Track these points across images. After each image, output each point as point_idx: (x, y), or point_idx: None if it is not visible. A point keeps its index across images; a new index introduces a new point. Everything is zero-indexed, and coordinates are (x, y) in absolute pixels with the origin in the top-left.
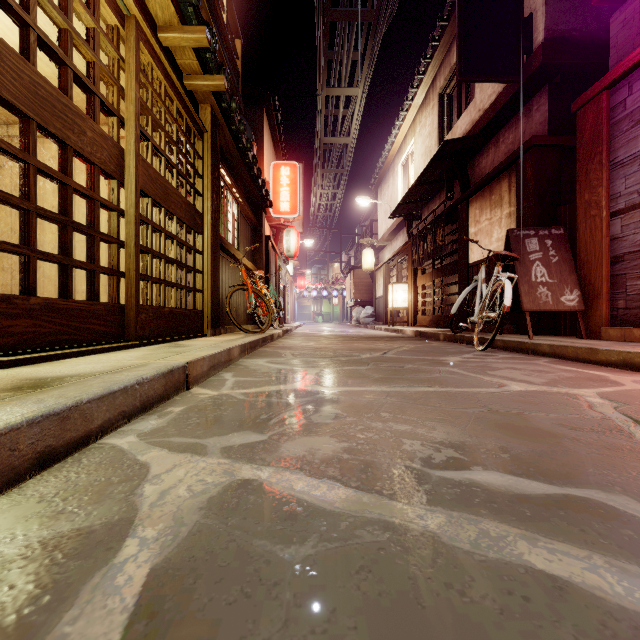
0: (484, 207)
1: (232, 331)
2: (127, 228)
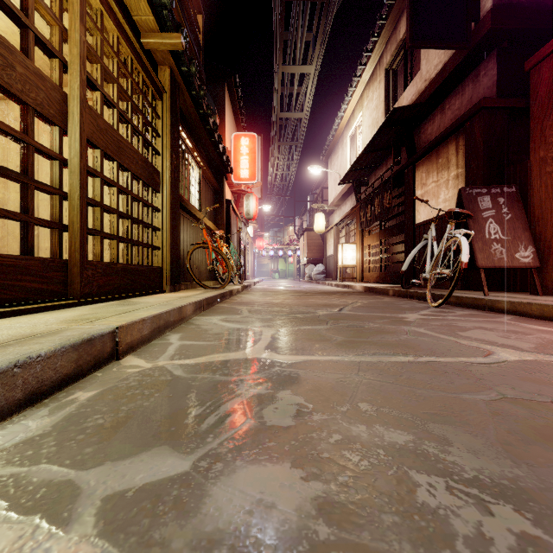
0: (431, 170)
1: (193, 287)
2: (71, 178)
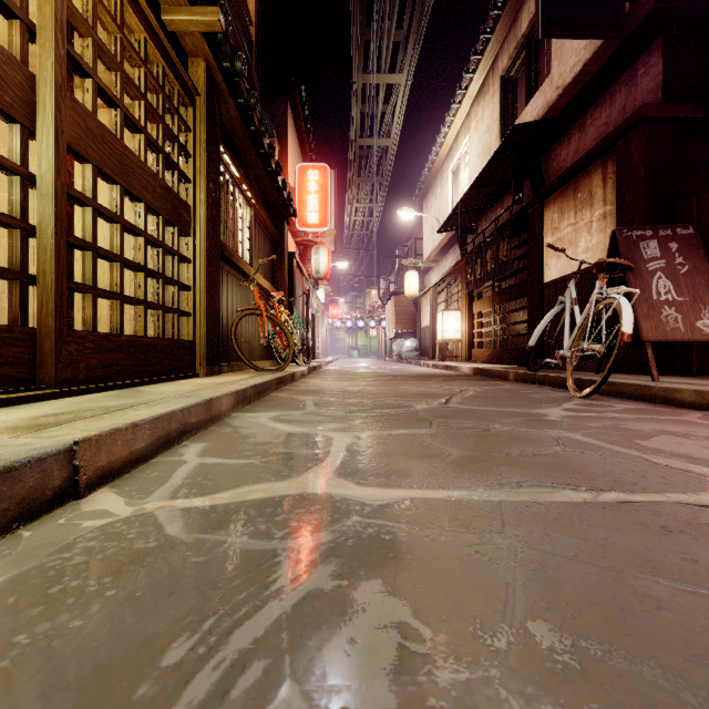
0: (566, 209)
1: (241, 369)
2: (41, 204)
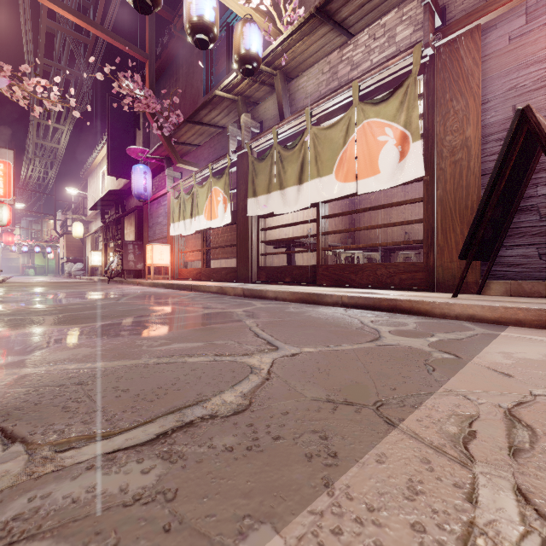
0: (128, 223)
1: None
2: None
